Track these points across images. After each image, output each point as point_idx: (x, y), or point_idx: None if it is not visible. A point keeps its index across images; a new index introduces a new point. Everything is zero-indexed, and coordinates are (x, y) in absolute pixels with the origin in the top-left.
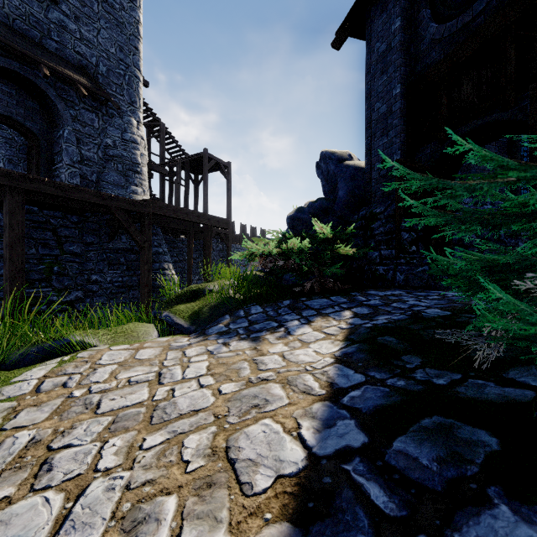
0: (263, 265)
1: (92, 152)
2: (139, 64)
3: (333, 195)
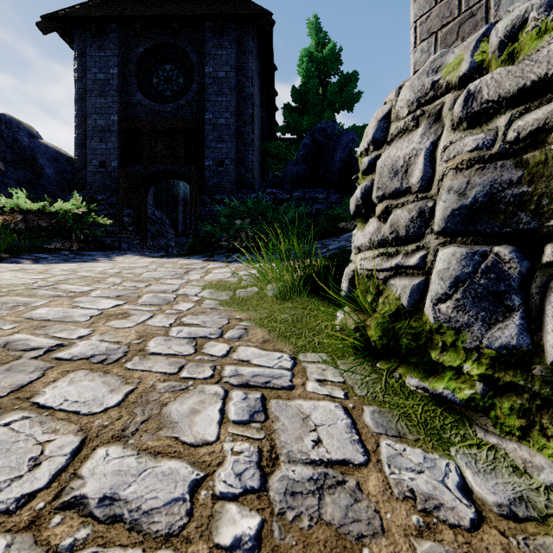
0: (24, 220)
1: None
2: None
3: (33, 169)
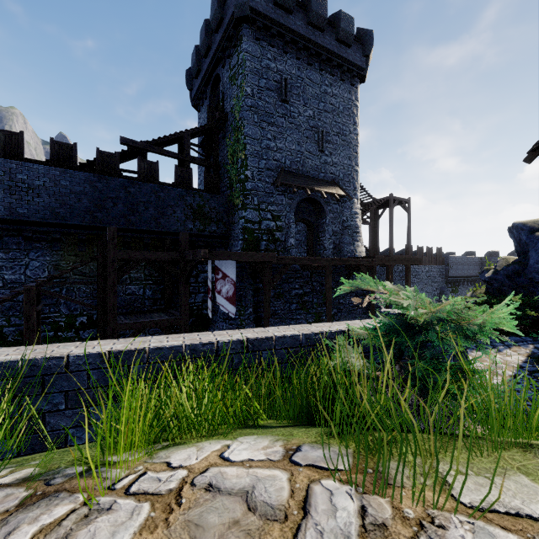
0: None
1: (337, 227)
2: (358, 161)
3: (524, 260)
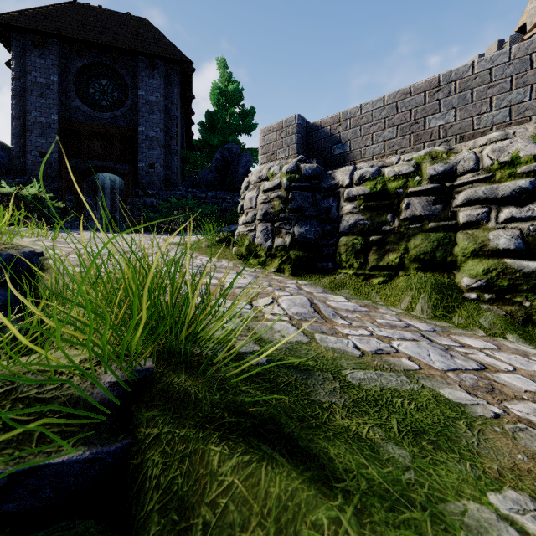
0: None
1: None
2: None
3: None
